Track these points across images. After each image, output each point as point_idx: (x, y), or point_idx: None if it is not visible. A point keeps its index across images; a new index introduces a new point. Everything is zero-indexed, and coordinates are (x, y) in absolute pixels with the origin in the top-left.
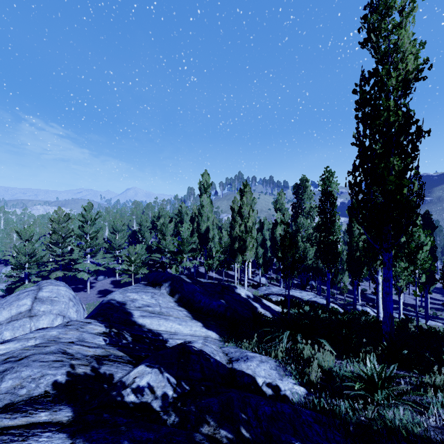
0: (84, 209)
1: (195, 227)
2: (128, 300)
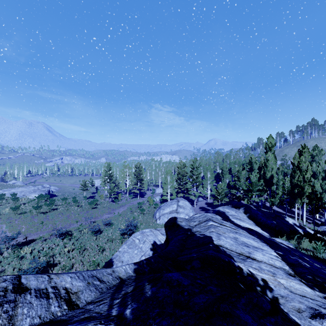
0: (193, 161)
1: (262, 174)
2: (225, 211)
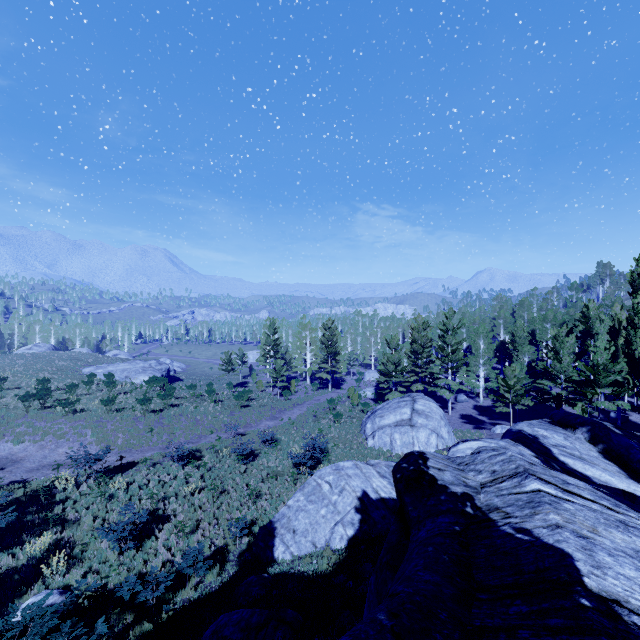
0: (445, 316)
1: (621, 346)
2: (538, 435)
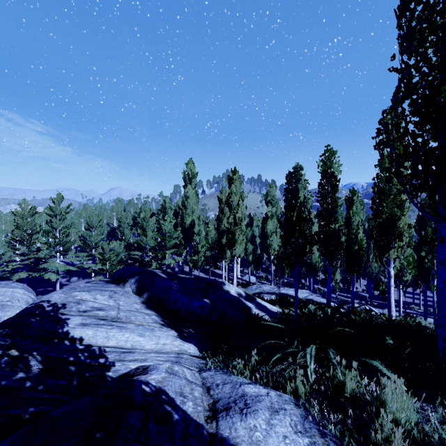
0: (53, 201)
1: (179, 221)
2: (72, 301)
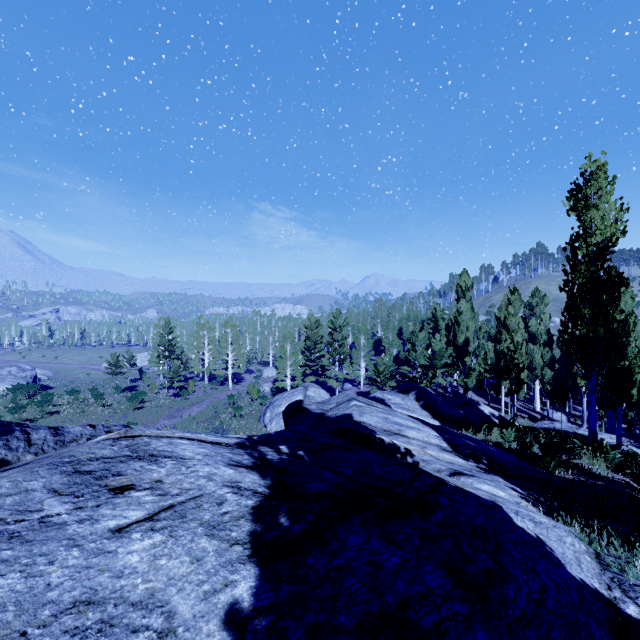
0: (334, 316)
1: (451, 338)
2: (386, 398)
